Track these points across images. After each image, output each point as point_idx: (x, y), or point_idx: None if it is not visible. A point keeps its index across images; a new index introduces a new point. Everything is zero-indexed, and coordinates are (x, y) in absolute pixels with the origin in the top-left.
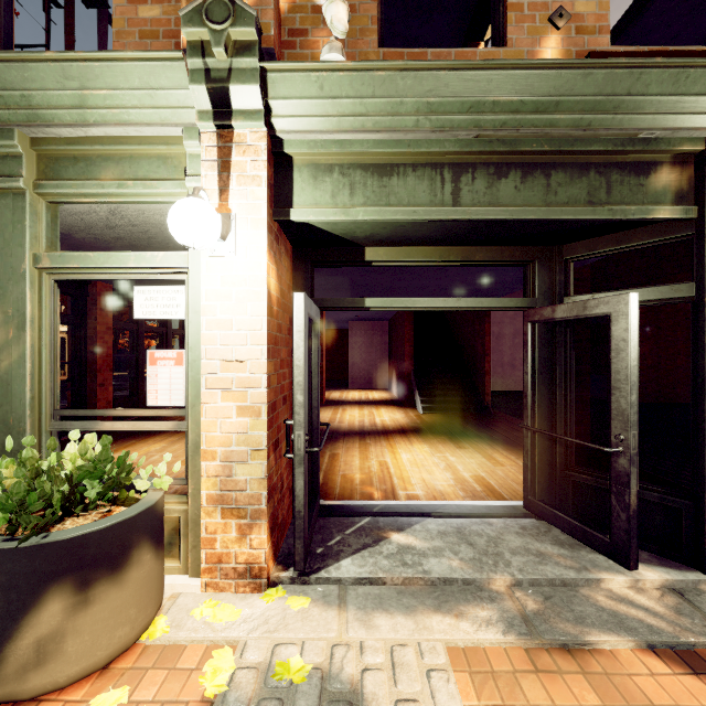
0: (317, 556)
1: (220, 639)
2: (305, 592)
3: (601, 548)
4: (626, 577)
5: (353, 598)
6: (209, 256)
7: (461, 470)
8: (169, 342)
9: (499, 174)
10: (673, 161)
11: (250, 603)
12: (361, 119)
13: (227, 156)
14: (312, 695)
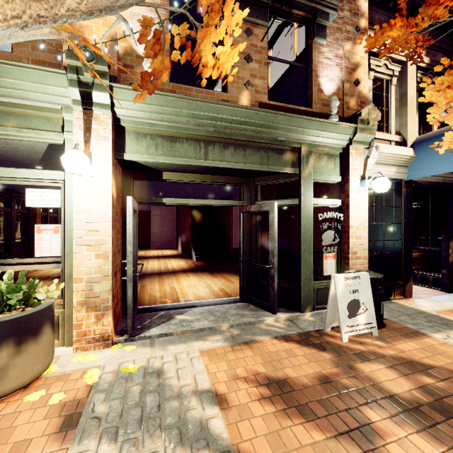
0: (138, 329)
1: (90, 367)
2: (132, 344)
3: (266, 308)
4: (273, 317)
5: (157, 342)
6: (78, 175)
7: (214, 287)
8: (13, 218)
9: (225, 147)
10: (291, 150)
11: (104, 352)
12: (161, 115)
13: (89, 124)
14: (140, 374)
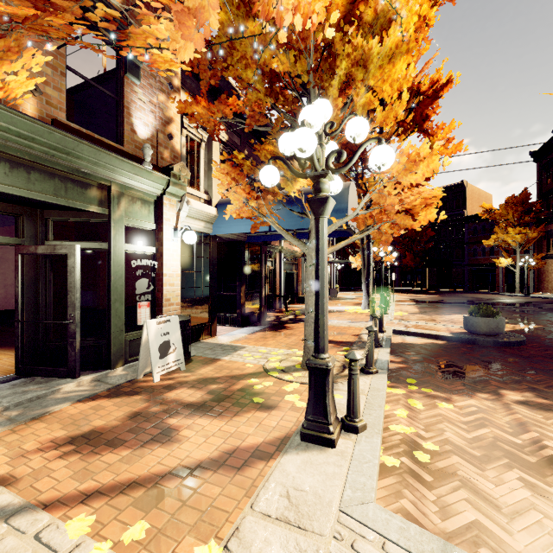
0: None
1: None
2: None
3: (63, 375)
4: (74, 383)
5: None
6: None
7: None
8: None
9: None
10: (99, 186)
11: None
12: None
13: None
14: None
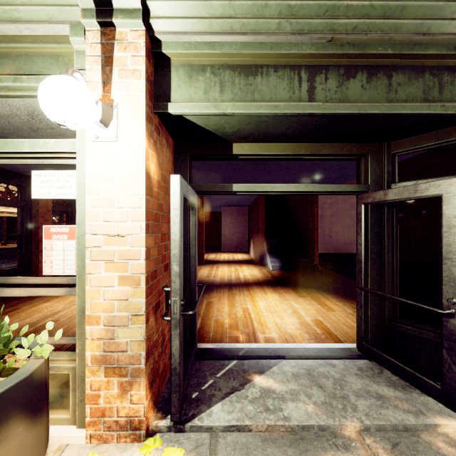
0: (192, 401)
1: None
2: (179, 442)
3: (432, 393)
4: None
5: (223, 448)
6: (93, 141)
7: (304, 315)
8: None
9: (348, 75)
10: None
11: None
12: (229, 21)
13: (110, 51)
14: None
